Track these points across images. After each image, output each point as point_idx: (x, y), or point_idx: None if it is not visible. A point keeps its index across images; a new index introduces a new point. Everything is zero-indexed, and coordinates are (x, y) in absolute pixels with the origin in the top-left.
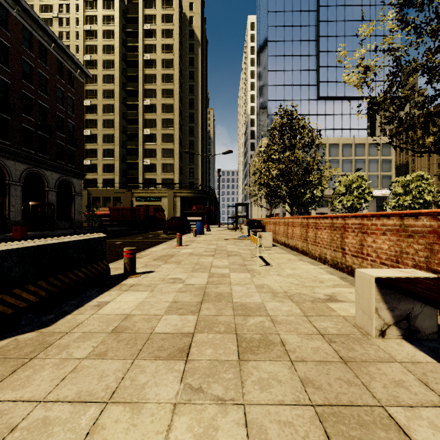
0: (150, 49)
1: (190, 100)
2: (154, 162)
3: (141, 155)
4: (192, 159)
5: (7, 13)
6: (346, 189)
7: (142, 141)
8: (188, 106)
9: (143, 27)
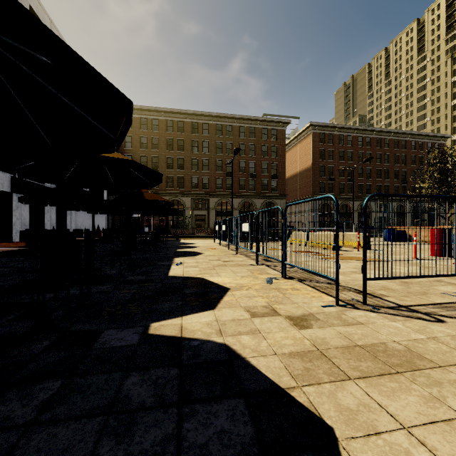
0: None
1: None
2: None
3: None
4: None
5: (405, 141)
6: None
7: None
8: None
9: None
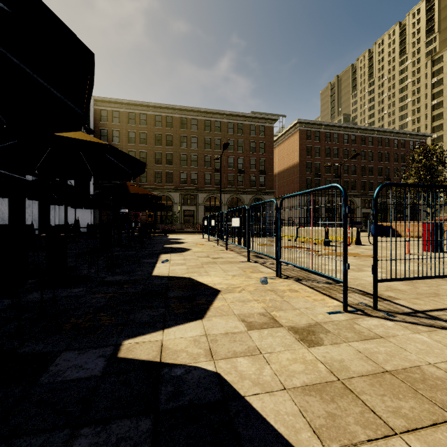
0: None
1: None
2: None
3: None
4: None
5: (388, 139)
6: None
7: None
8: None
9: None
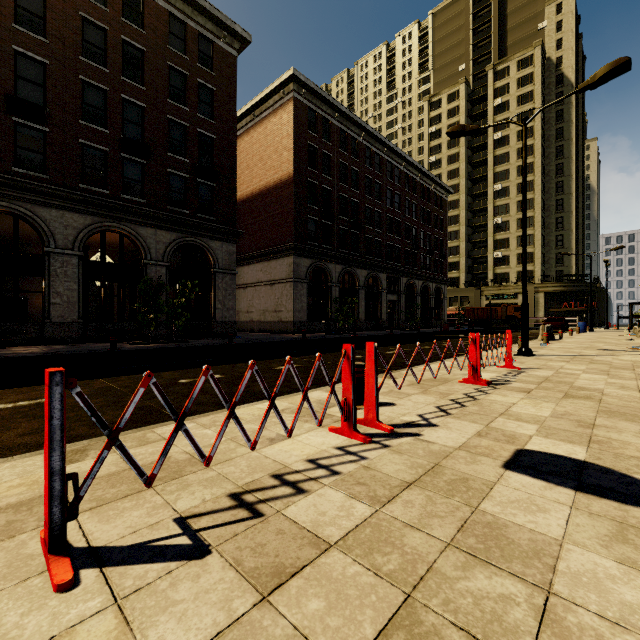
0: (502, 125)
1: (556, 166)
2: (506, 254)
3: (490, 247)
4: (560, 242)
5: (415, 182)
6: None
7: (492, 233)
8: (553, 175)
9: (492, 104)
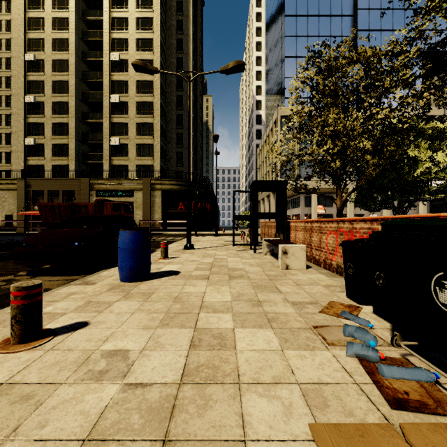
0: None
1: (177, 60)
2: (125, 142)
3: (106, 131)
4: (180, 141)
5: None
6: None
7: (108, 112)
8: (174, 68)
9: None
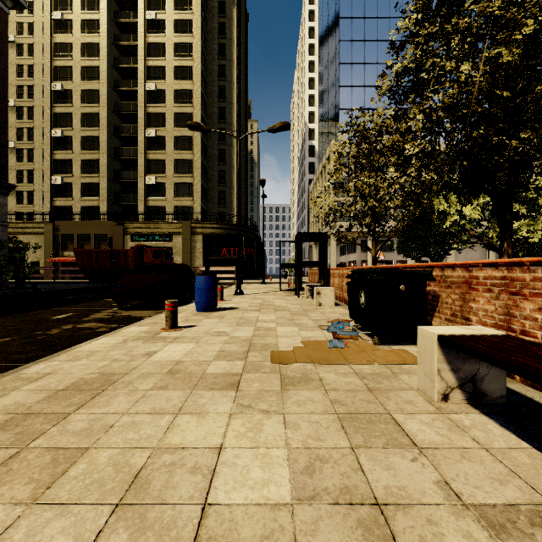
0: (157, 4)
1: (219, 88)
2: (162, 181)
3: (141, 168)
4: (222, 179)
5: None
6: (521, 208)
7: (143, 148)
8: (216, 97)
9: None
